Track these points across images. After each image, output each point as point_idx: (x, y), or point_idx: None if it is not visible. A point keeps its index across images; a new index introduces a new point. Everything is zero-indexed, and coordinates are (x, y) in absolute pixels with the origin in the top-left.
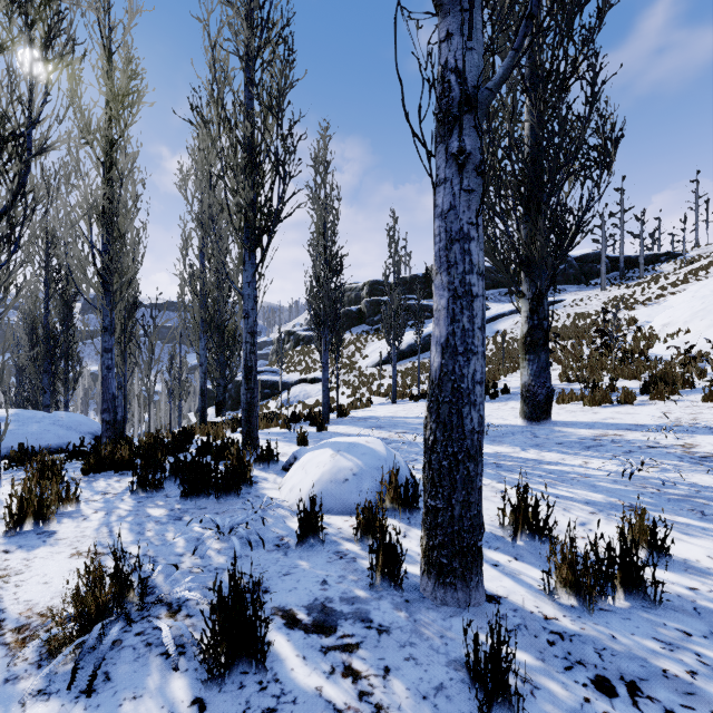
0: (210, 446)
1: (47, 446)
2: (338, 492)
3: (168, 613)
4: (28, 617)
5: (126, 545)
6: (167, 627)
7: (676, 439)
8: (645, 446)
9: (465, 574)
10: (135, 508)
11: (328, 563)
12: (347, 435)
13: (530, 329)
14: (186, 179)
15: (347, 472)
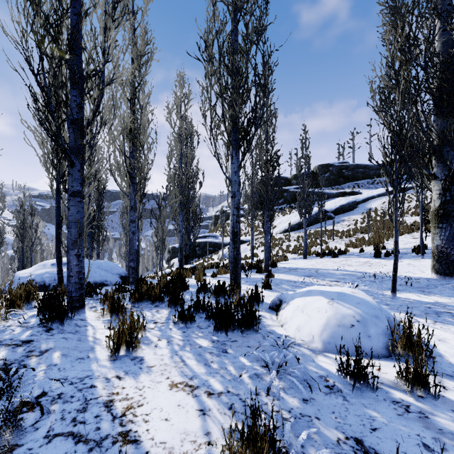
0: (206, 287)
1: (95, 281)
2: (348, 336)
3: None
4: None
5: (205, 378)
6: None
7: None
8: None
9: None
10: (185, 338)
11: (400, 416)
12: (292, 281)
13: (443, 203)
14: (170, 113)
15: (350, 319)
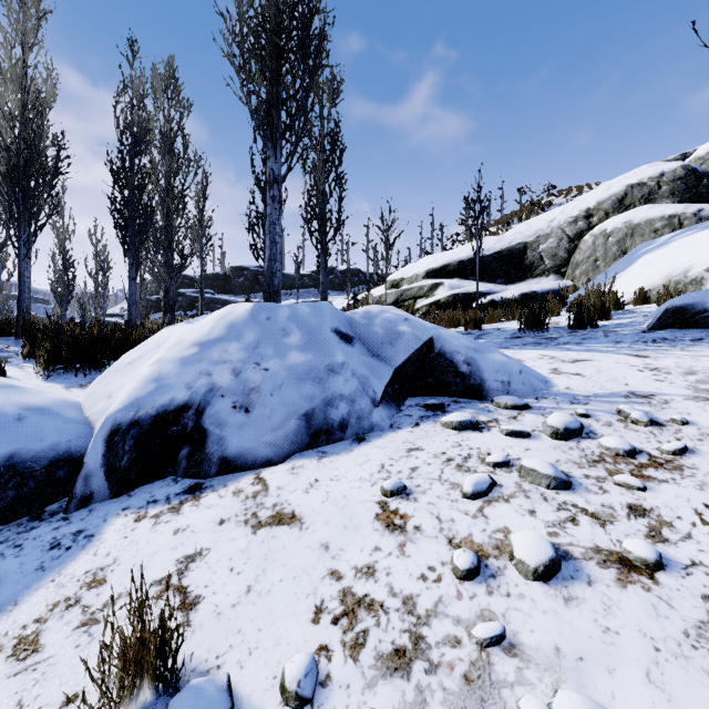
0: None
1: None
2: None
3: None
4: None
5: None
6: None
7: None
8: None
9: None
10: None
11: None
12: None
13: (164, 304)
14: None
15: None
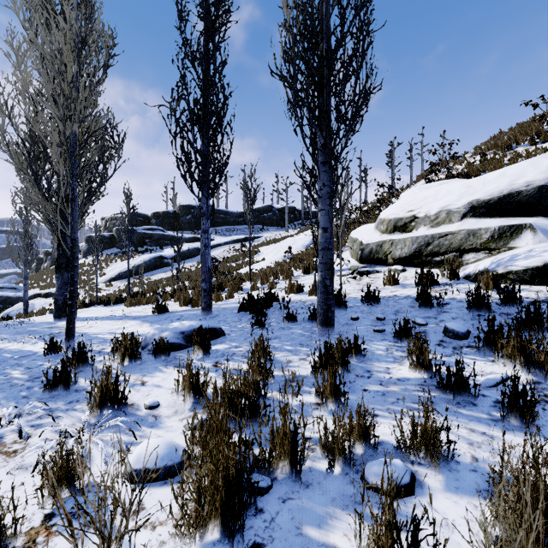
0: None
1: None
2: None
3: None
4: None
5: None
6: None
7: (89, 324)
8: (58, 329)
9: None
10: None
11: None
12: None
13: (57, 256)
14: None
15: None
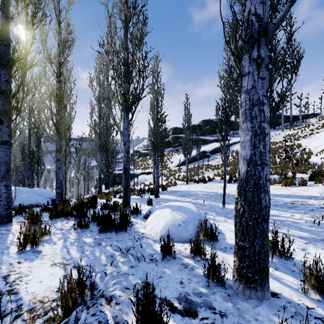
0: (107, 205)
1: (30, 204)
2: (176, 231)
3: (106, 301)
4: (34, 303)
5: (77, 259)
6: (109, 313)
7: None
8: (319, 207)
9: (261, 282)
10: (77, 238)
11: (179, 270)
12: (169, 199)
13: None
14: (92, 81)
15: (179, 221)
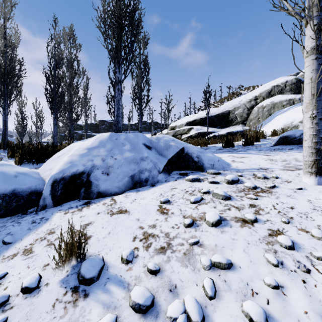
0: None
1: None
2: None
3: None
4: None
5: None
6: None
7: None
8: None
9: None
10: None
11: None
12: None
13: (68, 136)
14: None
15: None
